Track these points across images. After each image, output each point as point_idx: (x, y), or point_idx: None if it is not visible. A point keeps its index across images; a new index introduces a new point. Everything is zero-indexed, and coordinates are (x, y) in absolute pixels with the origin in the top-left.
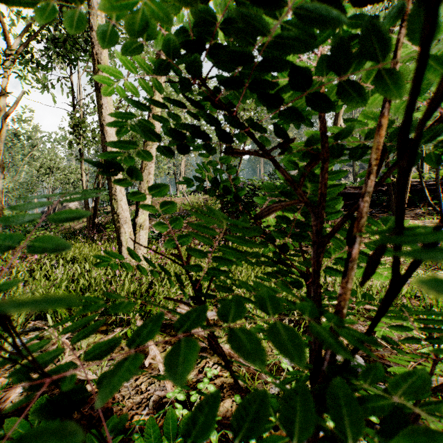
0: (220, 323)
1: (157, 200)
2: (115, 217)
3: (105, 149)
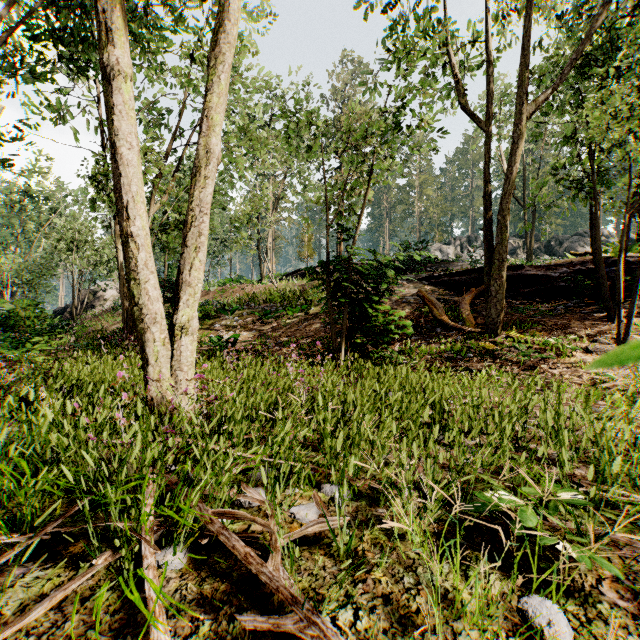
0: (327, 536)
1: (231, 288)
2: (136, 313)
3: (117, 189)
